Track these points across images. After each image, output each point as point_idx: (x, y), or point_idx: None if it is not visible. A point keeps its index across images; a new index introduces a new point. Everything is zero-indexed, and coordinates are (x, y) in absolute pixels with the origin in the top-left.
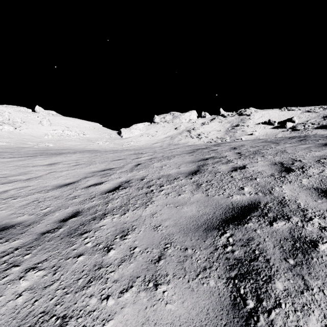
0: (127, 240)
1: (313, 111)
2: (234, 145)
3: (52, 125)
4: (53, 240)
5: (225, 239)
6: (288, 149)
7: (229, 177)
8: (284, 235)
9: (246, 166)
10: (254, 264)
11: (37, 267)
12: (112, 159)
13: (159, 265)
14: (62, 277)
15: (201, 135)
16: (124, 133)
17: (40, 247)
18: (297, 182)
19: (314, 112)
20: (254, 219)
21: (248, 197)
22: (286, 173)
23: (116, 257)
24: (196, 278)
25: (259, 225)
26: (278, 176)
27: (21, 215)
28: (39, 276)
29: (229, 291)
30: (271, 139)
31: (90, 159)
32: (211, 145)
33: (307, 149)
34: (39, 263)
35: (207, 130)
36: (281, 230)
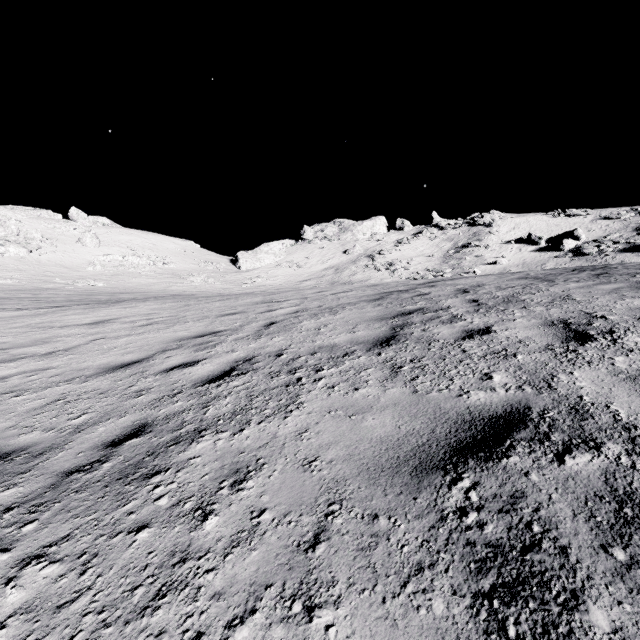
0: (245, 492)
1: (617, 217)
2: (464, 285)
3: (103, 245)
4: (87, 490)
5: (460, 494)
6: (575, 294)
7: (459, 351)
8: (594, 486)
9: (492, 328)
10: (532, 560)
11: (47, 555)
12: (219, 312)
13: (315, 556)
14: (98, 581)
15: (395, 264)
16: (245, 260)
17: (59, 506)
18: (604, 364)
19: (619, 220)
20: (522, 447)
21: (502, 396)
22: (578, 345)
23: (220, 534)
24: (401, 592)
25: (534, 461)
26: (561, 349)
27: (28, 432)
28: (49, 578)
29: (480, 630)
30: (535, 272)
31: (176, 313)
32: (416, 284)
33: (615, 294)
34: (53, 546)
35: (407, 255)
36: (584, 474)
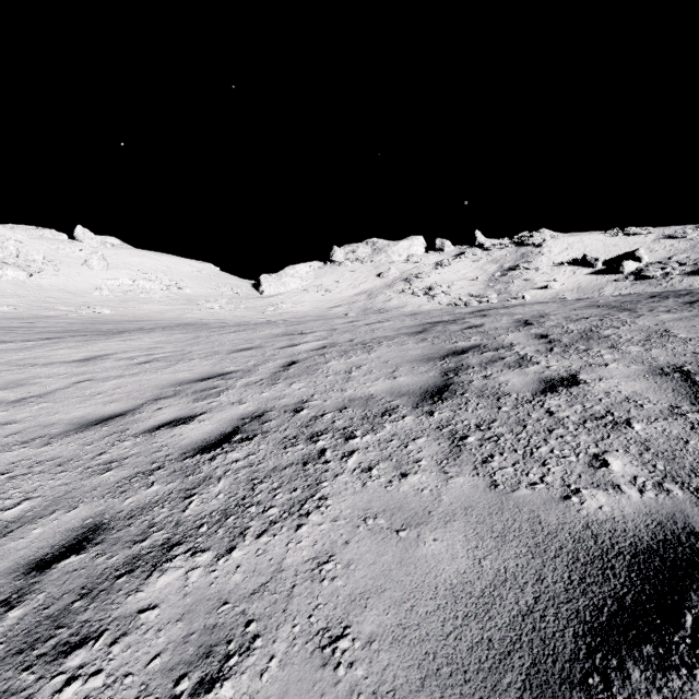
0: None
1: (682, 235)
2: (523, 315)
3: (112, 268)
4: None
5: None
6: (675, 329)
7: (542, 412)
8: None
9: (579, 376)
10: None
11: None
12: (232, 346)
13: None
14: None
15: (435, 289)
16: (268, 284)
17: None
18: None
19: (685, 239)
20: None
21: (637, 503)
22: None
23: None
24: None
25: None
26: (697, 415)
27: None
28: None
29: None
30: (605, 299)
31: (182, 347)
32: (463, 313)
33: None
34: None
35: (448, 278)
36: None
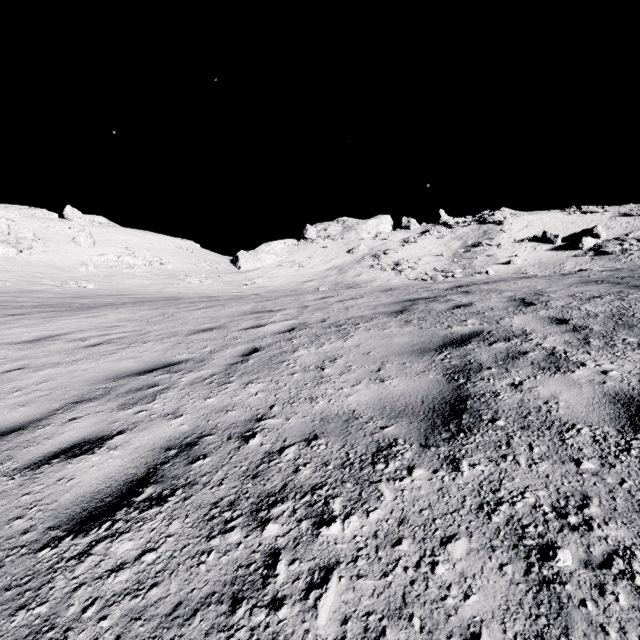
0: None
1: (638, 213)
2: (513, 292)
3: (98, 245)
4: None
5: None
6: None
7: None
8: None
9: None
10: None
11: None
12: (194, 326)
13: None
14: None
15: (402, 264)
16: (245, 260)
17: None
18: None
19: None
20: None
21: None
22: None
23: None
24: None
25: None
26: None
27: None
28: None
29: None
30: (594, 274)
31: (142, 326)
32: (442, 289)
33: None
34: None
35: (414, 254)
36: None
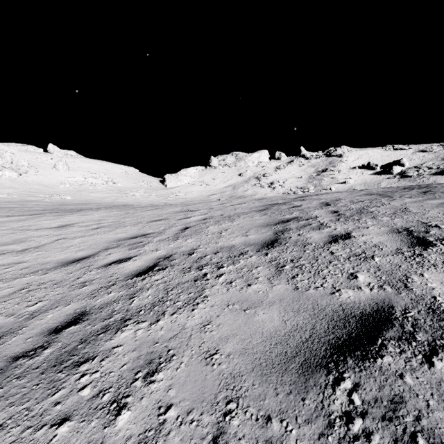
0: (155, 385)
1: (430, 150)
2: (326, 200)
3: (71, 170)
4: (27, 377)
5: (344, 396)
6: (411, 207)
7: (328, 253)
8: None
9: (351, 234)
10: None
11: None
12: (149, 219)
13: None
14: None
15: (275, 183)
16: (170, 180)
17: (0, 392)
18: None
19: (432, 152)
20: (392, 346)
21: (368, 295)
22: (422, 249)
23: (129, 432)
24: None
25: (406, 362)
26: (409, 253)
27: None
28: None
29: None
30: (377, 190)
31: (118, 219)
32: (291, 198)
33: (441, 207)
34: None
35: (283, 177)
36: None
